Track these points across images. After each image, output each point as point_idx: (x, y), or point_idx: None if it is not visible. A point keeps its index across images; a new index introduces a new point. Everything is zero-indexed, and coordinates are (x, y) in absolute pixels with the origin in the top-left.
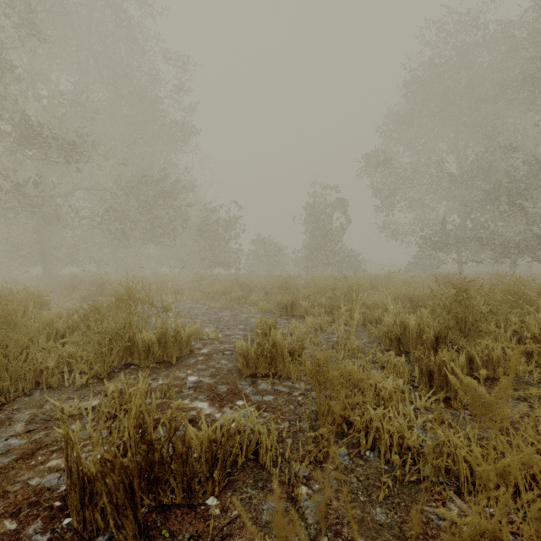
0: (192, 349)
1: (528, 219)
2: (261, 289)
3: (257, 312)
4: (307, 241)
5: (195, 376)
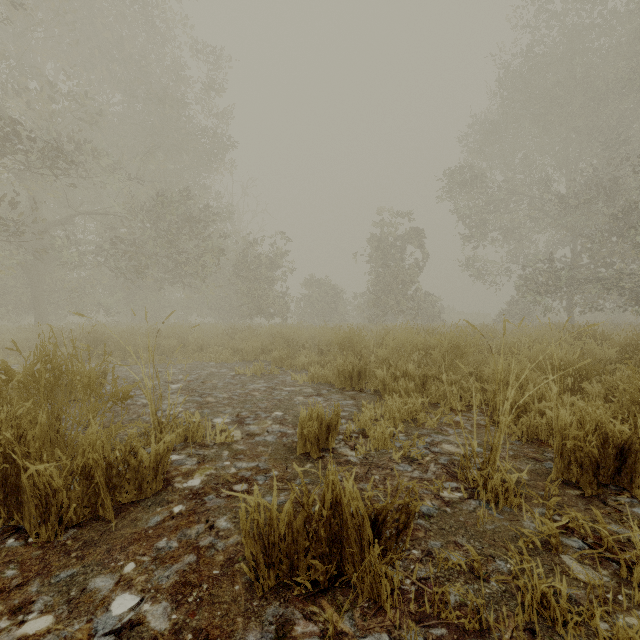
0: (172, 476)
1: None
2: (314, 345)
3: (306, 382)
4: (372, 282)
5: (135, 593)
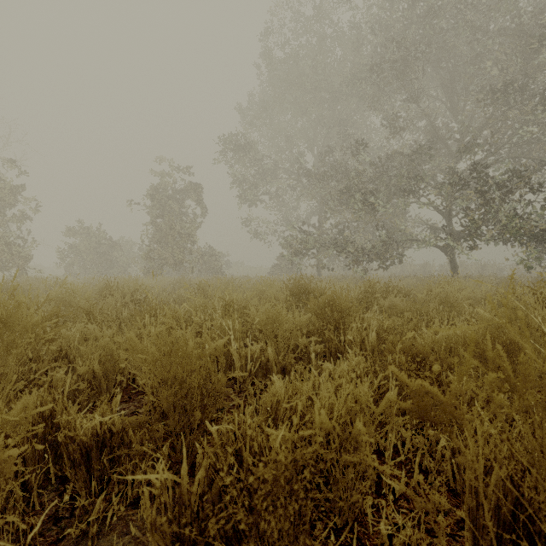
0: None
1: (379, 218)
2: None
3: None
4: (147, 233)
5: None
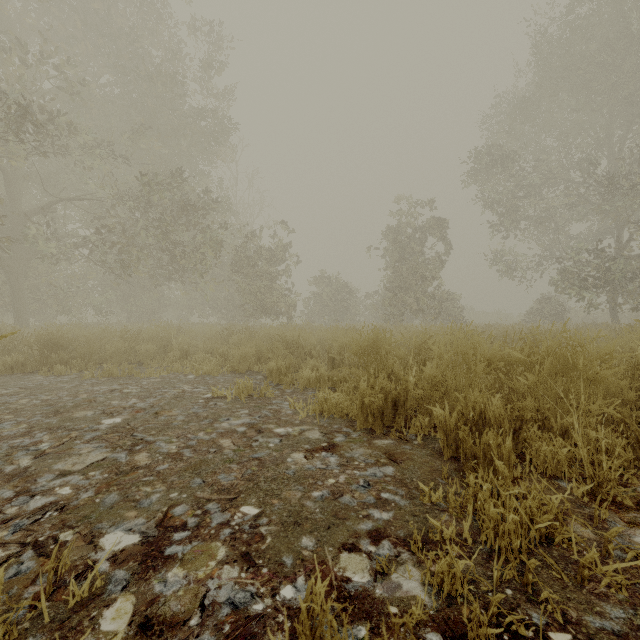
0: None
1: None
2: (323, 350)
3: (311, 416)
4: (388, 278)
5: None
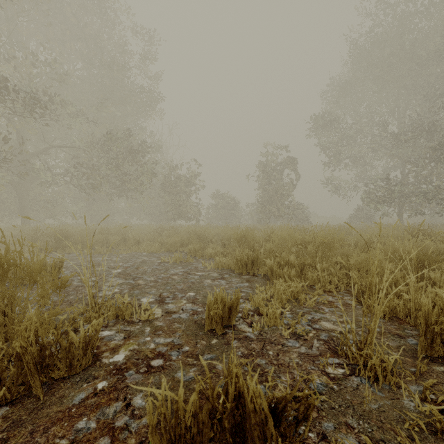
0: (101, 351)
1: None
2: (219, 240)
3: (213, 268)
4: (260, 195)
5: None
